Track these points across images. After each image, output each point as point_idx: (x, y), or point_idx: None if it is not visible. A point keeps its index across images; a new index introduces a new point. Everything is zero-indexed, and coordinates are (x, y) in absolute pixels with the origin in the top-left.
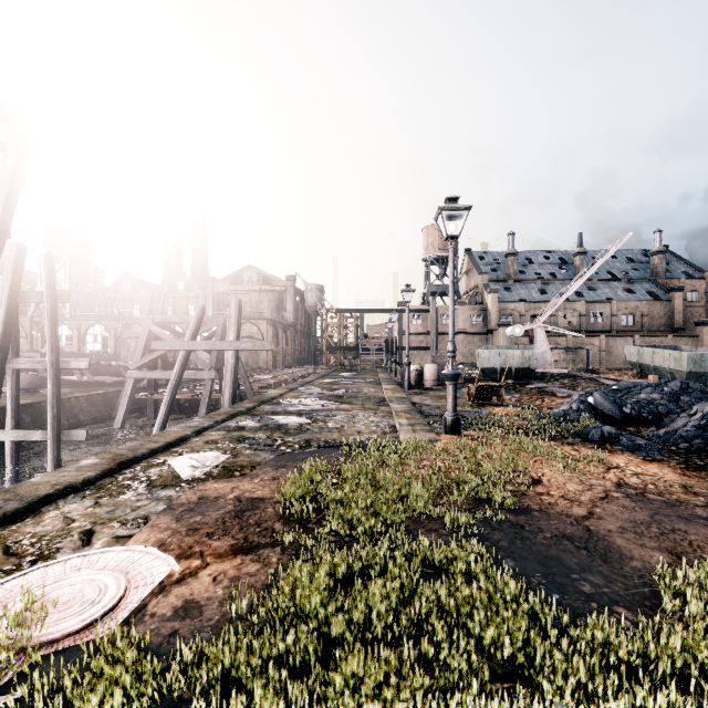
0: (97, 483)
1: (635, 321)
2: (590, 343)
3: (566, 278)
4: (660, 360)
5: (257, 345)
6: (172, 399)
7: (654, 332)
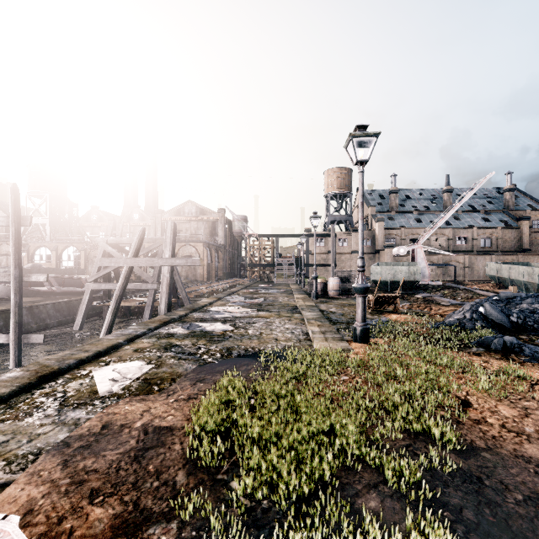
0: (10, 401)
1: (491, 243)
2: (456, 261)
3: (437, 210)
4: (516, 274)
5: (188, 262)
6: (116, 308)
7: (506, 252)
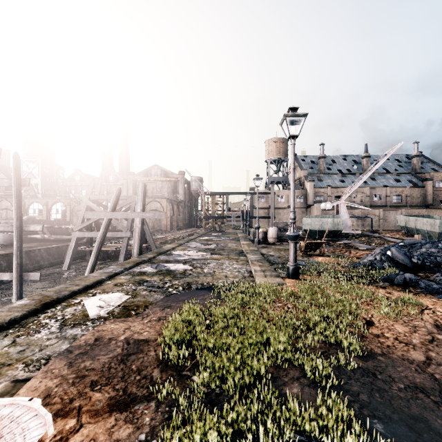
0: (22, 322)
1: (401, 200)
2: (373, 214)
3: (357, 172)
4: (421, 224)
5: (156, 215)
6: (98, 252)
7: (414, 207)
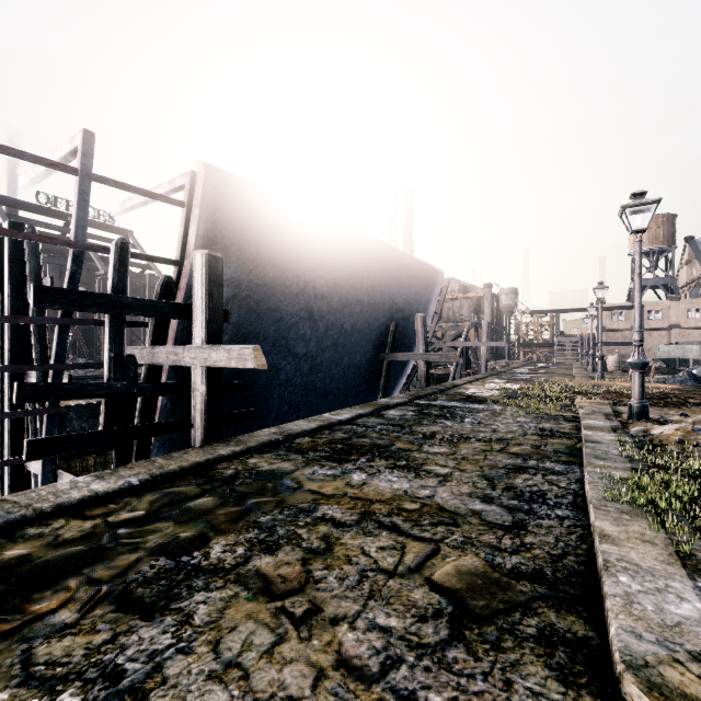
0: (476, 382)
1: None
2: None
3: None
4: None
5: (497, 344)
6: (456, 369)
7: None
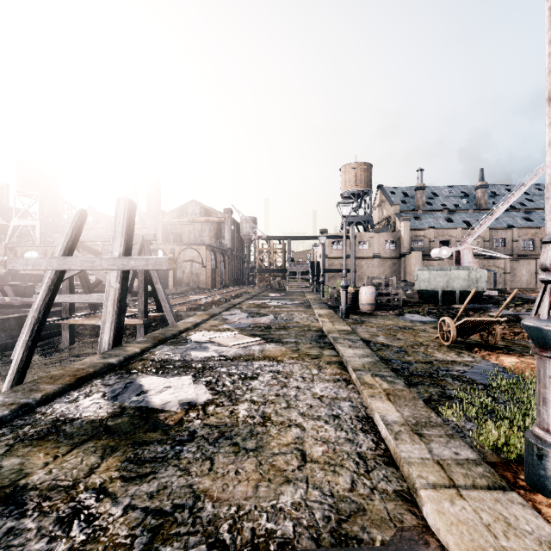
0: None
1: (534, 246)
2: (495, 265)
3: (469, 208)
4: None
5: (150, 263)
6: (32, 338)
7: None
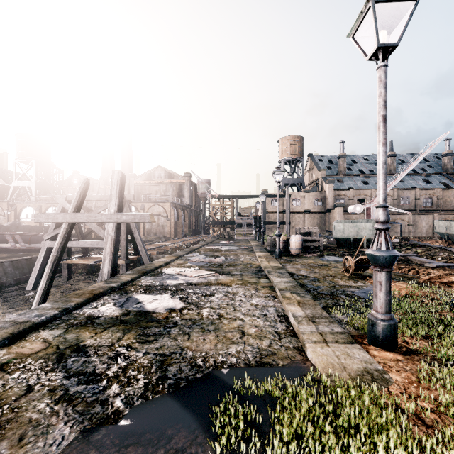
0: None
1: (433, 203)
2: (401, 219)
3: None
4: None
5: (136, 217)
6: (52, 271)
7: (446, 211)
